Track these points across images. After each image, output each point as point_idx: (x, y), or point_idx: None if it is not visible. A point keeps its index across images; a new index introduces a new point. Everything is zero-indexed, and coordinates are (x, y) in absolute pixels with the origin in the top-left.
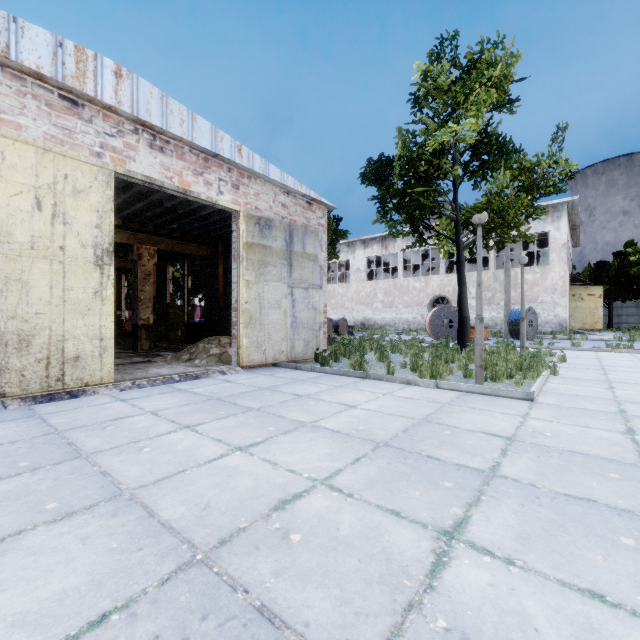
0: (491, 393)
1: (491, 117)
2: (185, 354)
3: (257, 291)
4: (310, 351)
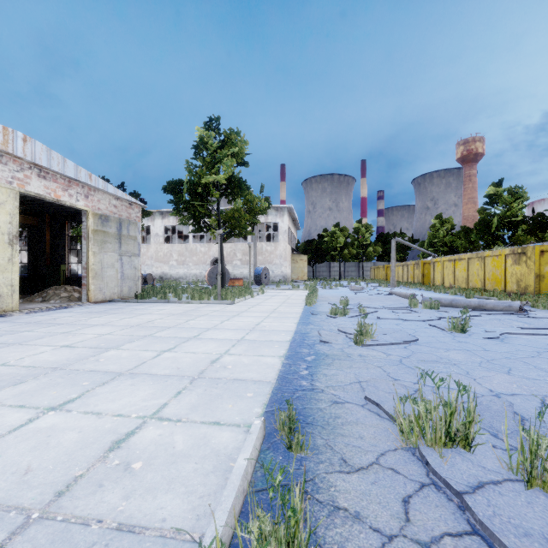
0: (220, 303)
1: (234, 172)
2: (37, 298)
3: (100, 258)
4: (132, 293)
